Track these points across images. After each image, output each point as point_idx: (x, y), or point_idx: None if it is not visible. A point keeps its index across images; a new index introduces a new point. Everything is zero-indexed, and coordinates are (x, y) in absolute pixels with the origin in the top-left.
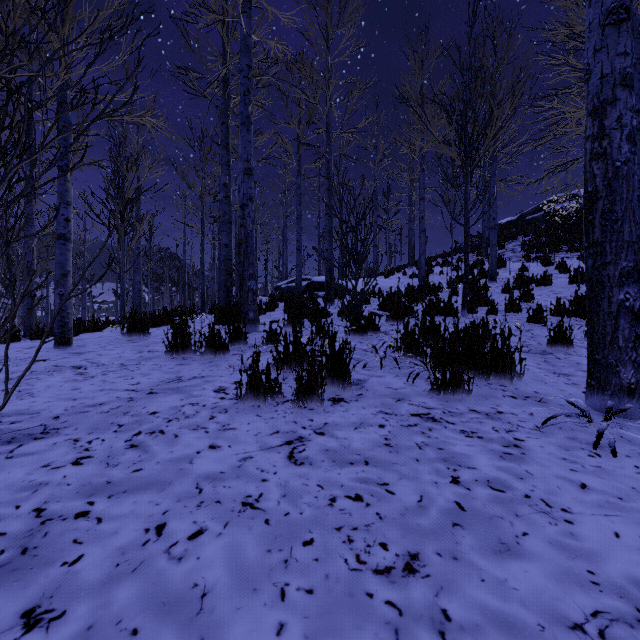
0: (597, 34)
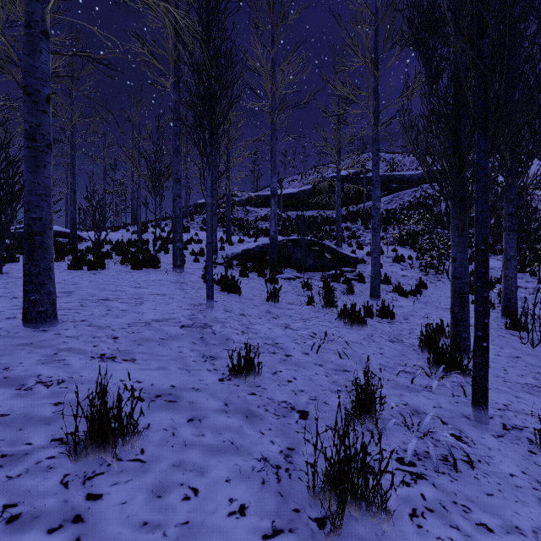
0: (174, 182)
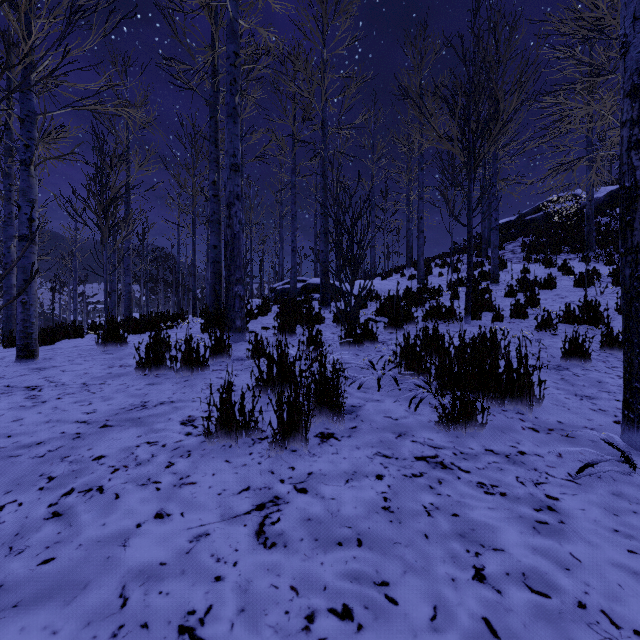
0: None
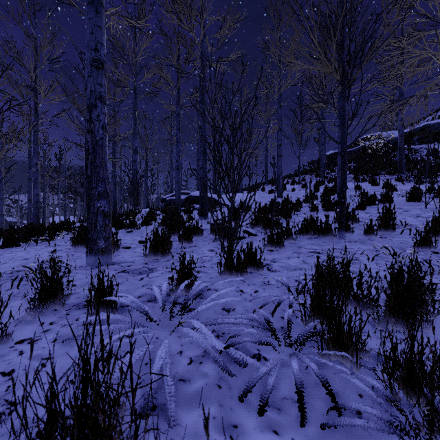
0: None
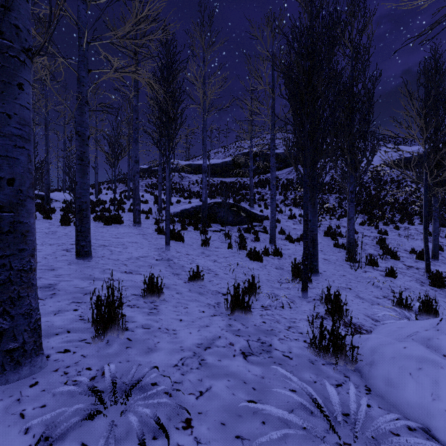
0: (134, 163)
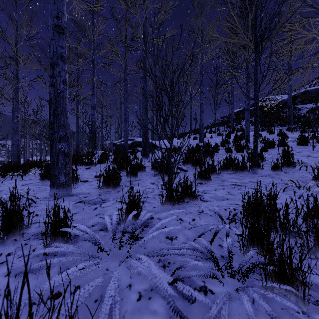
0: None
